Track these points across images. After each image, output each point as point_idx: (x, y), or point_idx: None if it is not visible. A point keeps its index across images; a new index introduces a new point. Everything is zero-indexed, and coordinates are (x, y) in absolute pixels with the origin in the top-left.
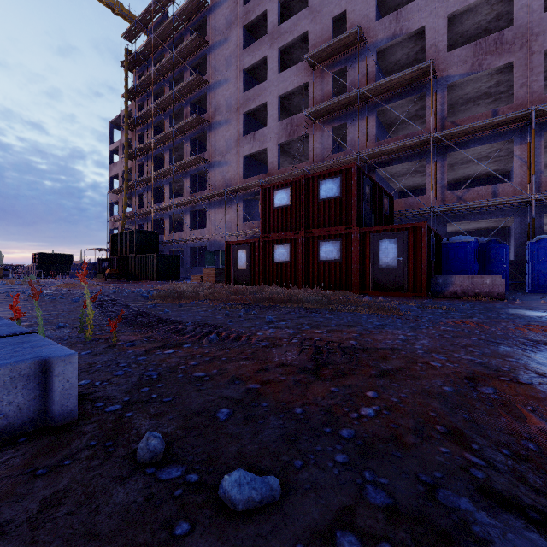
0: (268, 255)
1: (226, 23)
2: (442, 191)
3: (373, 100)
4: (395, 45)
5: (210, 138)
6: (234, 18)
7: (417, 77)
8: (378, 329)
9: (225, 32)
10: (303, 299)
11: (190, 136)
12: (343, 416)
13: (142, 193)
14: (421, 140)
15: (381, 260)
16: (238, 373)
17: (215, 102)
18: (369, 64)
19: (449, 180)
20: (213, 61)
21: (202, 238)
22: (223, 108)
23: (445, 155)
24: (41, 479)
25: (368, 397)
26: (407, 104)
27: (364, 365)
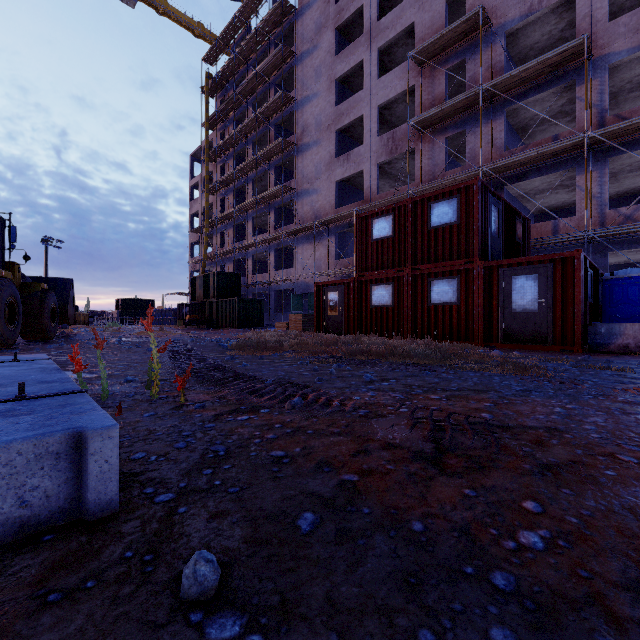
0: (365, 297)
1: (315, 28)
2: (601, 210)
3: (501, 98)
4: (531, 24)
5: (297, 163)
6: (324, 20)
7: (564, 60)
8: (520, 397)
9: (314, 39)
10: (411, 353)
11: (274, 163)
12: (490, 545)
13: (223, 231)
14: (570, 143)
15: (515, 302)
16: (327, 455)
17: (303, 121)
18: (495, 52)
19: (610, 195)
20: (300, 75)
21: (288, 279)
22: (312, 127)
23: (606, 161)
24: (51, 610)
25: (527, 512)
26: (548, 99)
27: (510, 453)
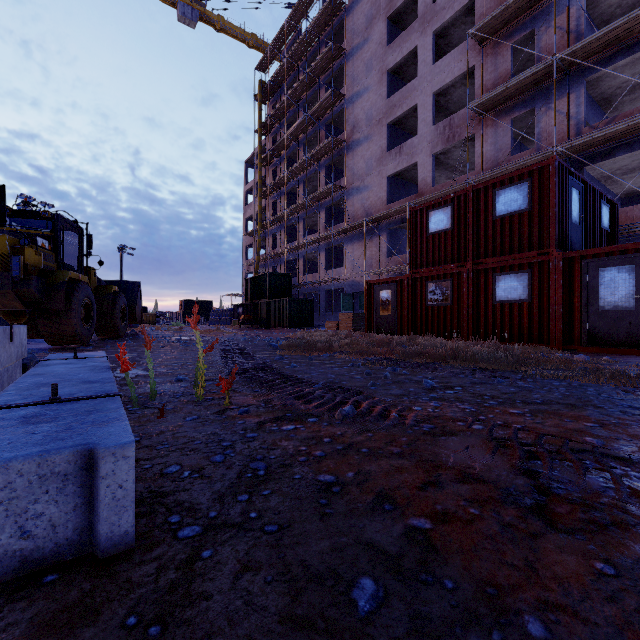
0: (420, 295)
1: (365, 21)
2: None
3: (580, 67)
4: None
5: (347, 161)
6: (375, 12)
7: None
8: (632, 416)
9: (364, 32)
10: (476, 356)
11: (324, 163)
12: None
13: (275, 233)
14: None
15: (602, 299)
16: (388, 486)
17: (353, 117)
18: (572, 16)
19: None
20: (350, 71)
21: (339, 278)
22: (362, 123)
23: None
24: None
25: None
26: None
27: None
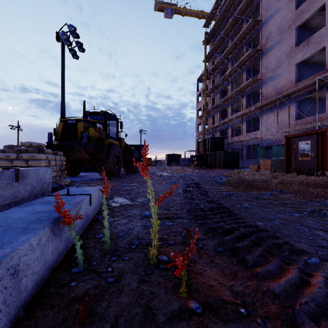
0: None
1: None
2: None
3: None
4: None
5: (262, 62)
6: None
7: None
8: None
9: None
10: None
11: (245, 67)
12: None
13: (214, 115)
14: None
15: None
16: None
17: (267, 32)
18: None
19: None
20: (264, 3)
21: (256, 137)
22: (274, 33)
23: None
24: None
25: None
26: None
27: None
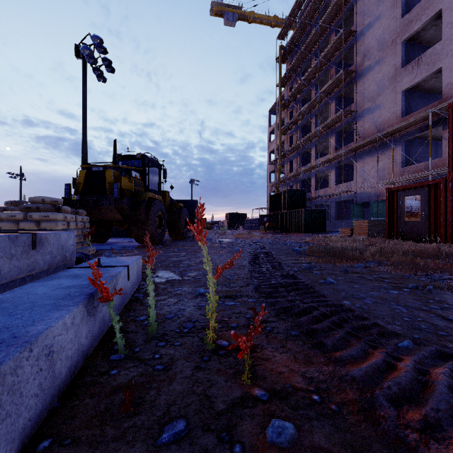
0: None
1: None
2: None
3: None
4: None
5: (357, 87)
6: None
7: None
8: None
9: None
10: None
11: (335, 95)
12: None
13: (292, 160)
14: None
15: None
16: None
17: (363, 48)
18: None
19: None
20: (360, 8)
21: (349, 190)
22: (373, 49)
23: None
24: None
25: None
26: None
27: None
